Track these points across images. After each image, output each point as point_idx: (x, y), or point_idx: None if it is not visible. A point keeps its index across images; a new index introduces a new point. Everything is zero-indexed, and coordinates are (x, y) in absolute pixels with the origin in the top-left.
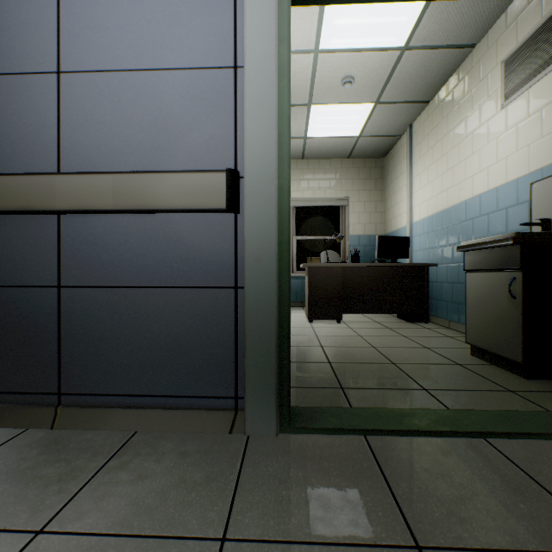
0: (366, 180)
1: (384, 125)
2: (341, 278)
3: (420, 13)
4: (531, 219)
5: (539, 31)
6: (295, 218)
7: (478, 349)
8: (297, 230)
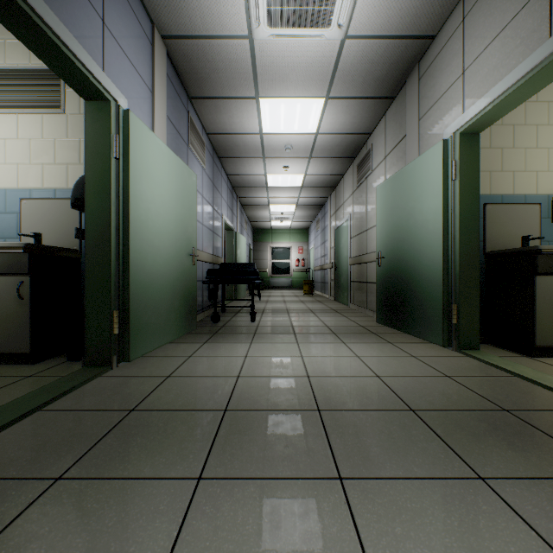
0: None
1: None
2: None
3: None
4: (22, 230)
5: (29, 73)
6: None
7: None
8: None
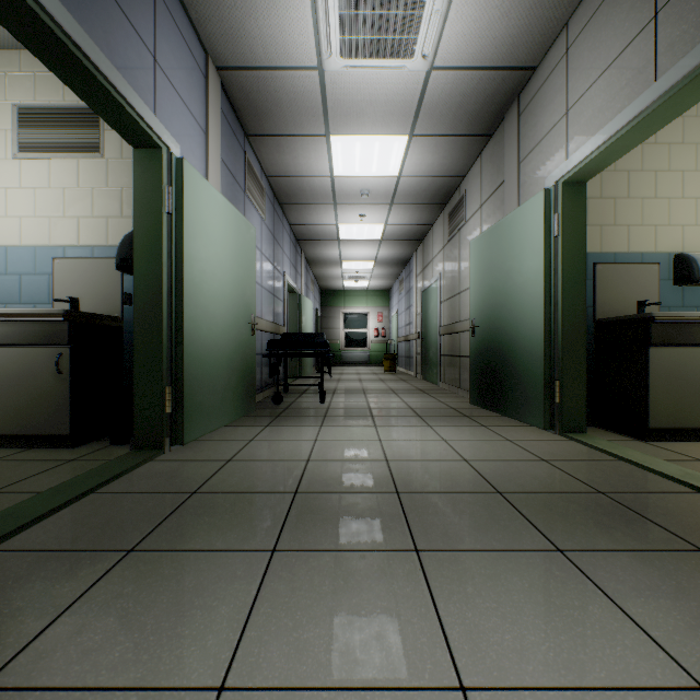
0: None
1: None
2: None
3: None
4: (55, 294)
5: (63, 111)
6: None
7: (8, 438)
8: None
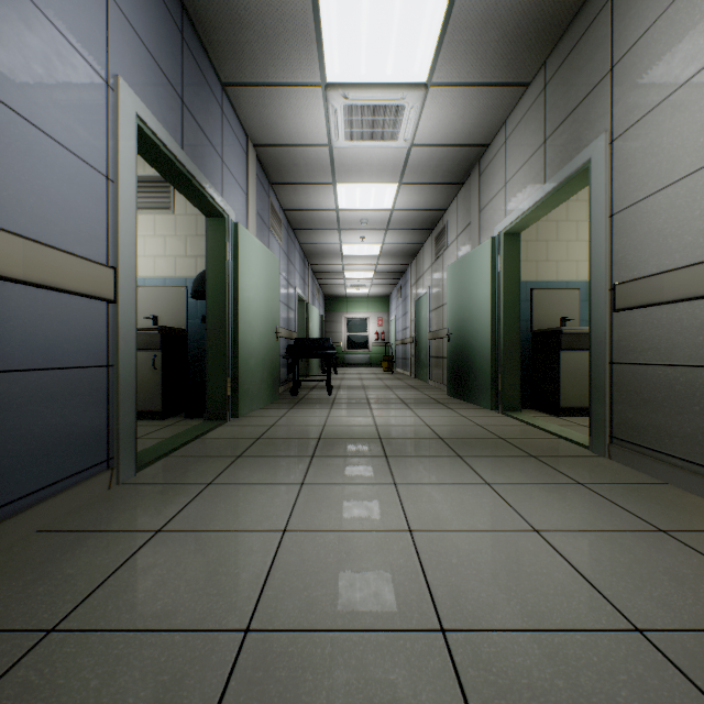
0: None
1: None
2: None
3: None
4: (138, 312)
5: (144, 180)
6: None
7: None
8: None
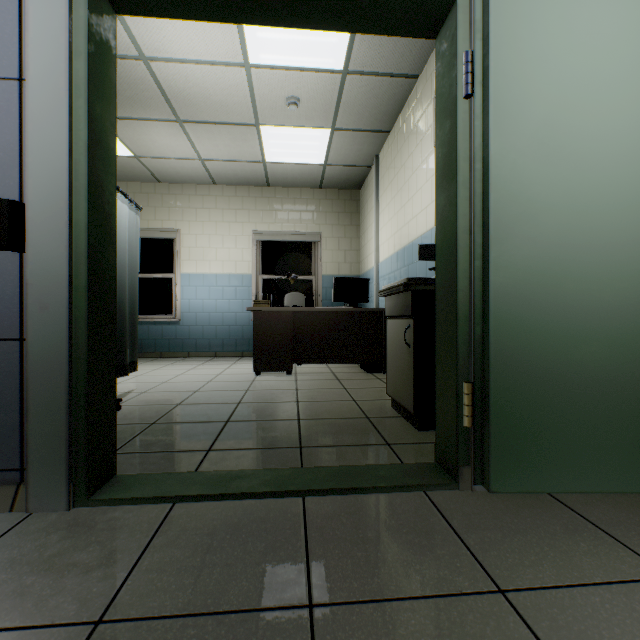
0: (341, 214)
1: (349, 154)
2: (292, 324)
3: (351, 35)
4: None
5: None
6: (261, 254)
7: (395, 401)
8: (263, 268)
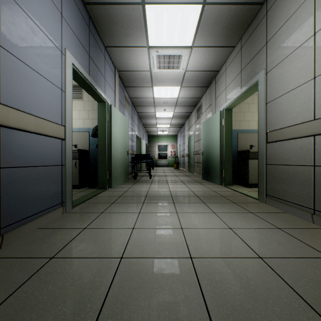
0: None
1: None
2: None
3: None
4: None
5: None
6: None
7: None
8: None
